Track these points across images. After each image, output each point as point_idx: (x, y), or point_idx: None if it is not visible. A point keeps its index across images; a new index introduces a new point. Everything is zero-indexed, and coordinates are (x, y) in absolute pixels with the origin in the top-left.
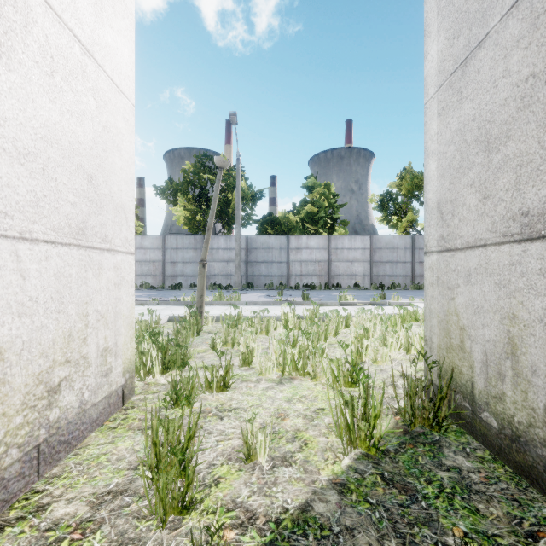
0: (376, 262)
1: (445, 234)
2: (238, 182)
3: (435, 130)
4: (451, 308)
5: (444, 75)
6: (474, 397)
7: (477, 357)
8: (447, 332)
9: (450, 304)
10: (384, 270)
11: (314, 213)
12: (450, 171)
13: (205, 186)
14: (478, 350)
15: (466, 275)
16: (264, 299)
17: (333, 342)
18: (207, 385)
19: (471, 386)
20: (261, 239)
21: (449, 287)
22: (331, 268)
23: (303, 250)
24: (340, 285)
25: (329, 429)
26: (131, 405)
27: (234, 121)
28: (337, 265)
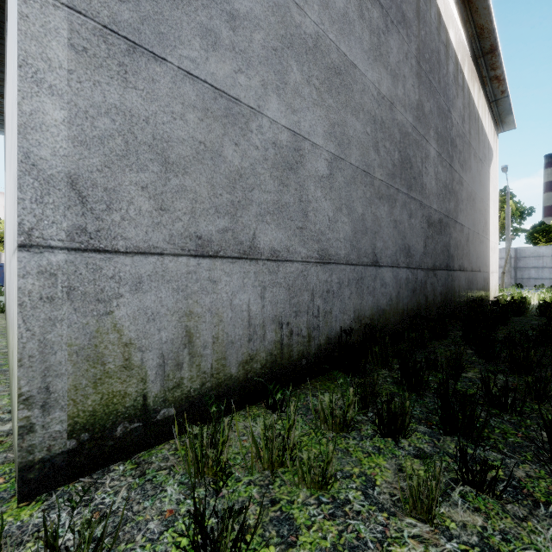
0: None
1: None
2: (507, 210)
3: None
4: None
5: None
6: None
7: None
8: None
9: None
10: None
11: None
12: None
13: None
14: None
15: None
16: None
17: None
18: None
19: None
20: (530, 249)
21: None
22: None
23: None
24: None
25: None
26: None
27: (505, 171)
28: None
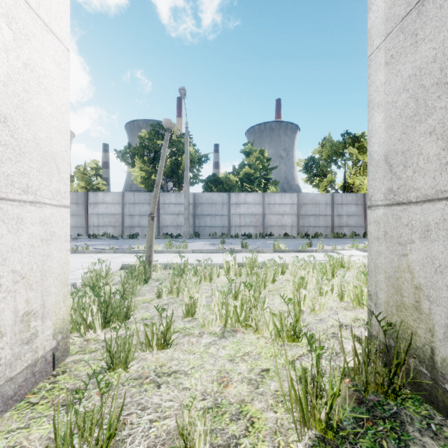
0: (302, 215)
1: (395, 186)
2: (187, 147)
3: (382, 81)
4: (403, 264)
5: (394, 21)
6: (435, 364)
7: (439, 320)
8: (397, 289)
9: (401, 261)
10: (308, 222)
11: (251, 174)
12: (401, 121)
13: (158, 150)
14: (440, 313)
15: (423, 230)
16: (208, 246)
17: (272, 289)
18: (147, 343)
19: (430, 351)
20: (206, 195)
21: (399, 243)
22: (265, 220)
23: (241, 205)
24: (273, 234)
25: (277, 399)
26: (63, 369)
27: (183, 95)
28: (270, 218)
